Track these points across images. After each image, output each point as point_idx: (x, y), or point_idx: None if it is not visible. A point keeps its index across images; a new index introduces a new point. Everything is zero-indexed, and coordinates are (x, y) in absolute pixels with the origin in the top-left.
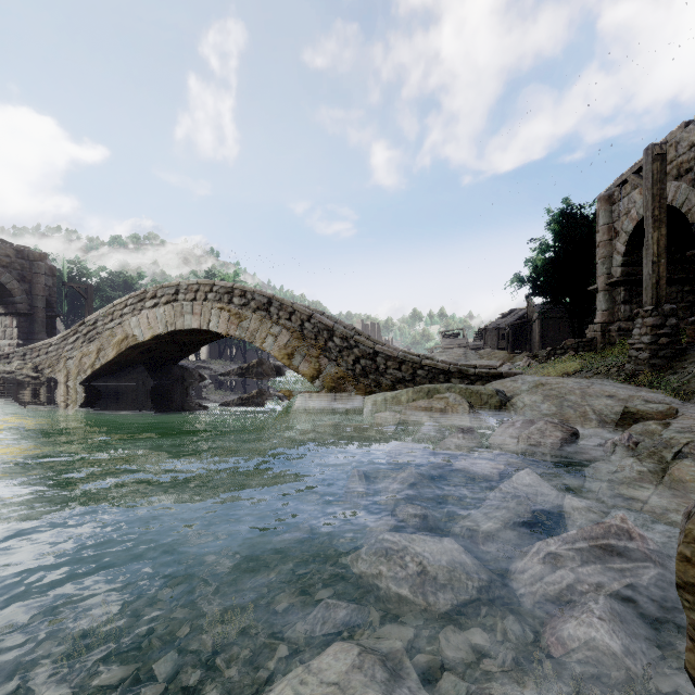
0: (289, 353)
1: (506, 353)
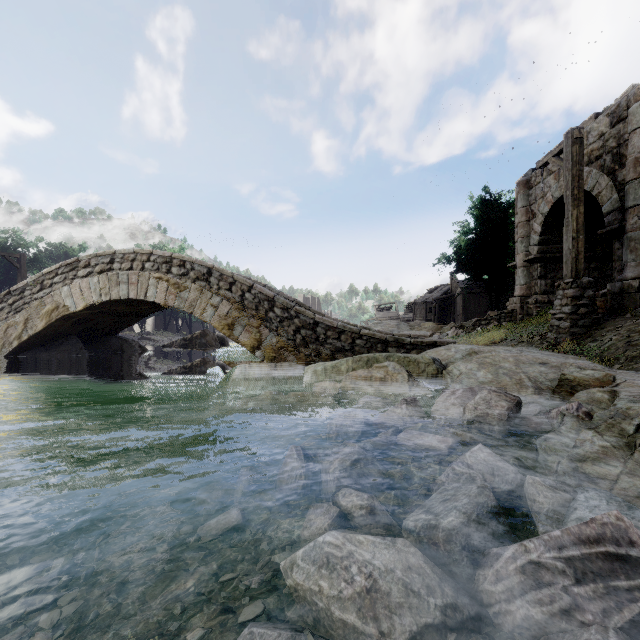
0: (229, 323)
1: (434, 324)
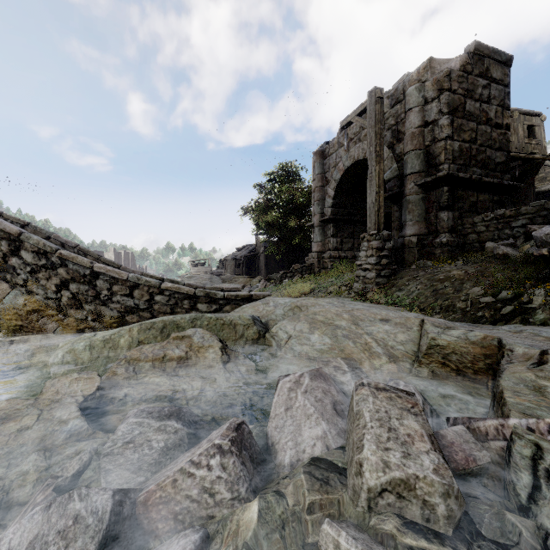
0: None
1: (244, 277)
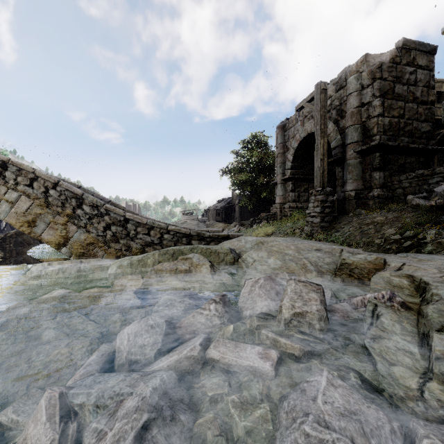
0: (29, 220)
1: (223, 223)
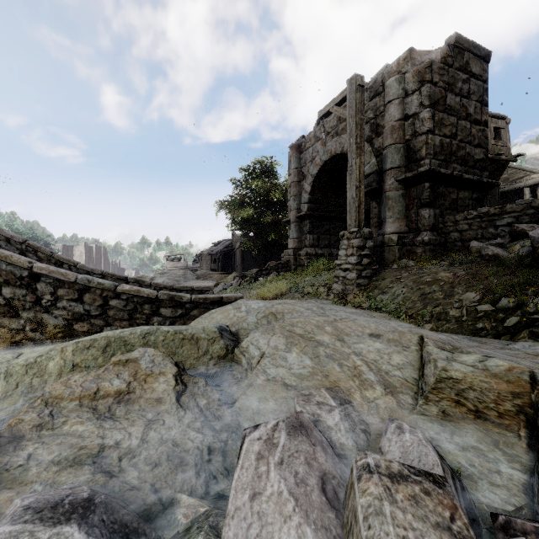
0: None
1: (219, 274)
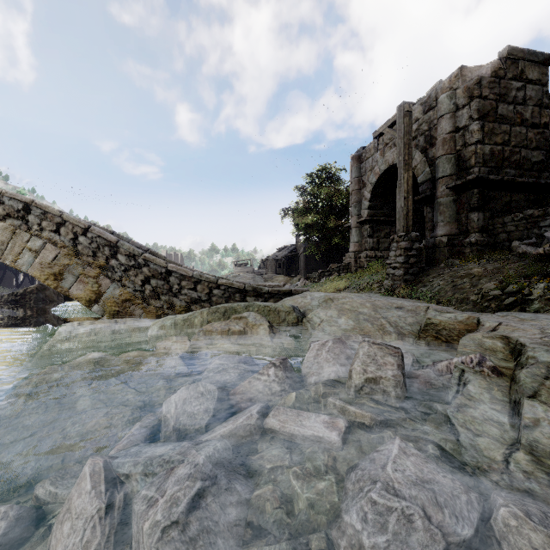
0: (56, 272)
1: (284, 277)
